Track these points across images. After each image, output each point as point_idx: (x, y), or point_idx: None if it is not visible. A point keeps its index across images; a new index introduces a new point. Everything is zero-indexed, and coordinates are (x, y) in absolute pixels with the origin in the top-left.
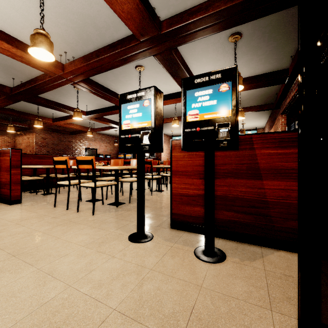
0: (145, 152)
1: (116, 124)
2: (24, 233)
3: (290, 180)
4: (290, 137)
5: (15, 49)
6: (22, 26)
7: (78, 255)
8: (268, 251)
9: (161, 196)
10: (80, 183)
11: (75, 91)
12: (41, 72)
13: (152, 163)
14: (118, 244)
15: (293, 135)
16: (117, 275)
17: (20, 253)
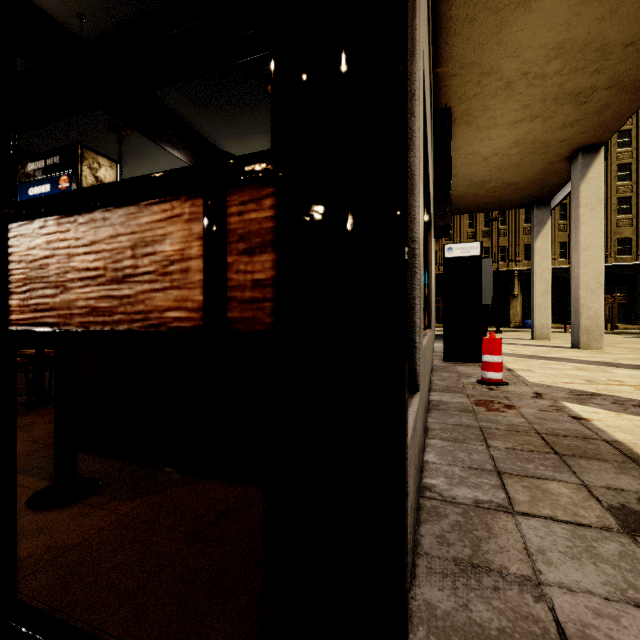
0: None
1: None
2: None
3: None
4: None
5: None
6: None
7: None
8: (190, 481)
9: None
10: None
11: None
12: None
13: None
14: None
15: None
16: None
17: None
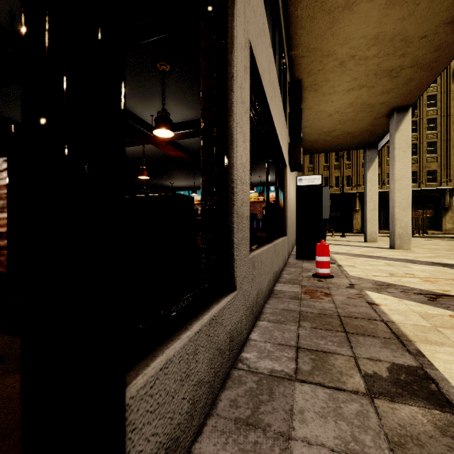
0: None
1: None
2: None
3: None
4: None
5: None
6: None
7: None
8: None
9: None
10: None
11: None
12: None
13: None
14: None
15: None
16: None
17: None
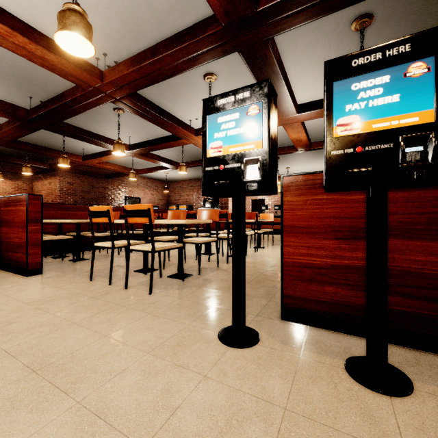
0: (247, 194)
1: (169, 163)
2: (49, 325)
3: None
4: None
5: (34, 45)
6: (43, 13)
7: (143, 372)
8: None
9: None
10: (130, 245)
11: (115, 116)
12: (69, 86)
13: (228, 216)
14: (206, 349)
15: None
16: (227, 423)
17: (45, 365)
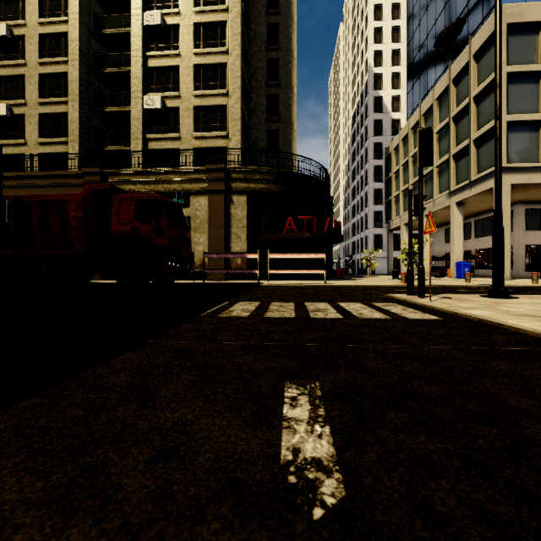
0: None
1: None
2: None
3: None
4: None
5: None
6: None
7: None
8: None
9: None
10: None
11: None
12: None
13: None
14: None
15: None
16: None
17: None
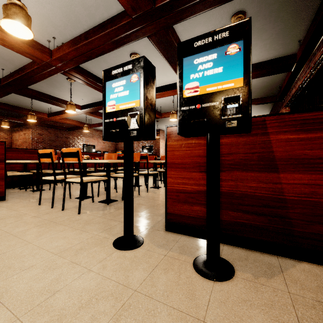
0: (133, 139)
1: None
2: None
3: (316, 172)
4: (316, 117)
5: None
6: None
7: (45, 267)
8: (287, 263)
9: (157, 193)
10: (66, 178)
11: (69, 84)
12: (31, 61)
13: (148, 158)
14: (100, 251)
15: (321, 115)
16: (88, 301)
17: None
